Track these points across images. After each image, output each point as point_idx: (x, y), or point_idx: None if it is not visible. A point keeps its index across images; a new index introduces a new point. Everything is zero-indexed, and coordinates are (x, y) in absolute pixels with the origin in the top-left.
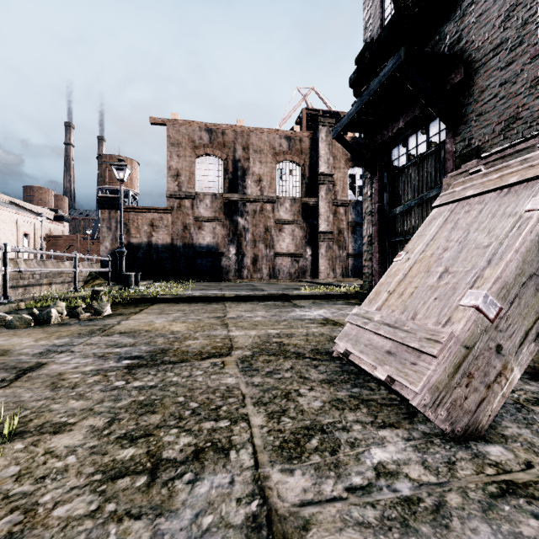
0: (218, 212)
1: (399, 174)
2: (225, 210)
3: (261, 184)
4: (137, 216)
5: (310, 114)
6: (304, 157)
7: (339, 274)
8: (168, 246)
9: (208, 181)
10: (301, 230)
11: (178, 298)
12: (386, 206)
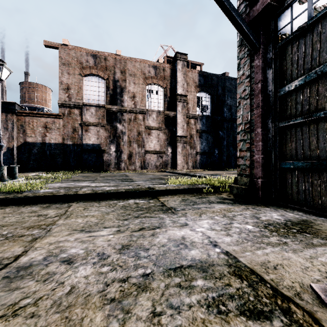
0: (101, 119)
1: (294, 40)
2: (107, 117)
3: (135, 100)
4: (32, 120)
5: (169, 60)
6: (166, 82)
7: (191, 166)
8: (60, 144)
9: (93, 95)
10: (164, 134)
11: (10, 198)
12: (272, 85)
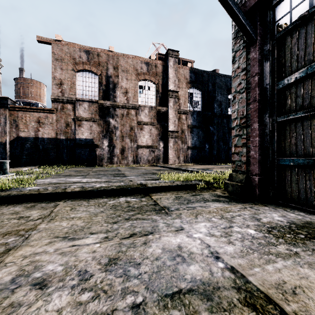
0: (94, 114)
1: (294, 30)
2: (99, 112)
3: (127, 95)
4: (25, 114)
5: (161, 57)
6: (158, 78)
7: (182, 160)
8: (53, 139)
9: (86, 90)
10: (156, 129)
11: None
12: (269, 78)
